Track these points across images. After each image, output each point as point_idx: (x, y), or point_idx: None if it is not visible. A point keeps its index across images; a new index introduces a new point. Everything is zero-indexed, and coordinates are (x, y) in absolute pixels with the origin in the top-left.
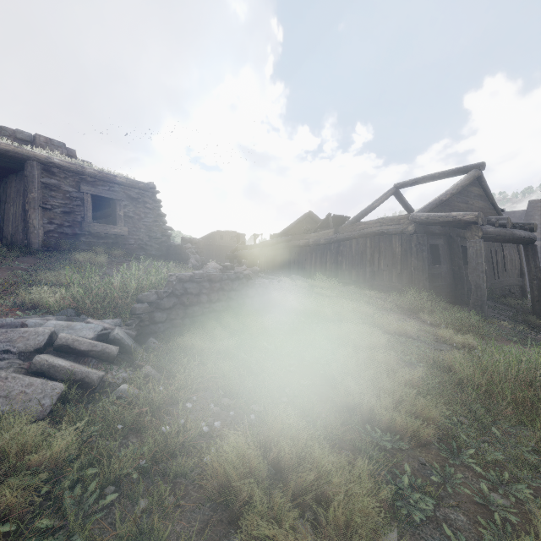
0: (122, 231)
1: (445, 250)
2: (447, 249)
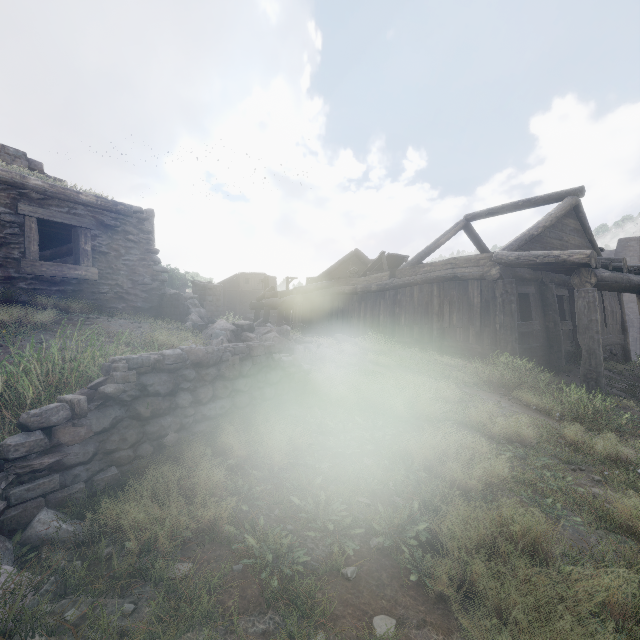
0: (88, 273)
1: (536, 301)
2: (539, 300)
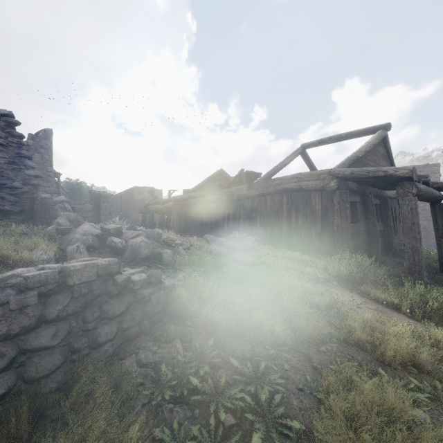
0: None
1: (360, 208)
2: (362, 207)
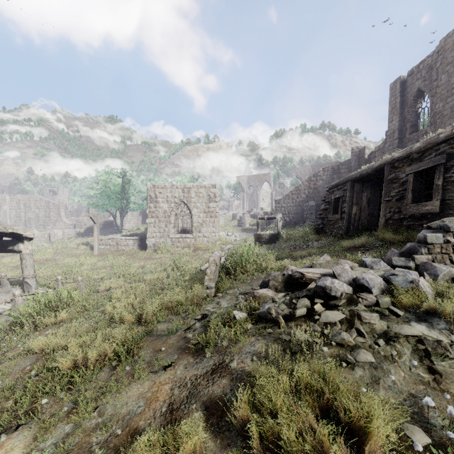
0: (433, 207)
1: None
2: None
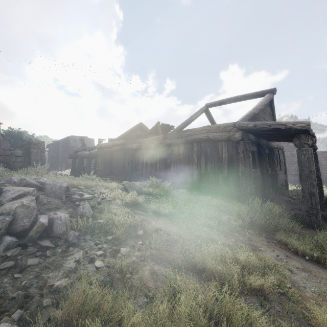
0: None
1: (256, 156)
2: (258, 155)
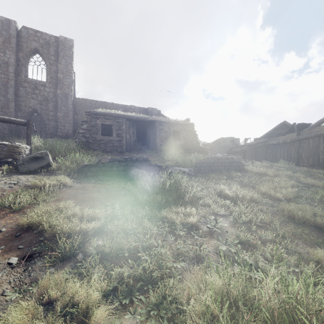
0: (182, 143)
1: None
2: None
